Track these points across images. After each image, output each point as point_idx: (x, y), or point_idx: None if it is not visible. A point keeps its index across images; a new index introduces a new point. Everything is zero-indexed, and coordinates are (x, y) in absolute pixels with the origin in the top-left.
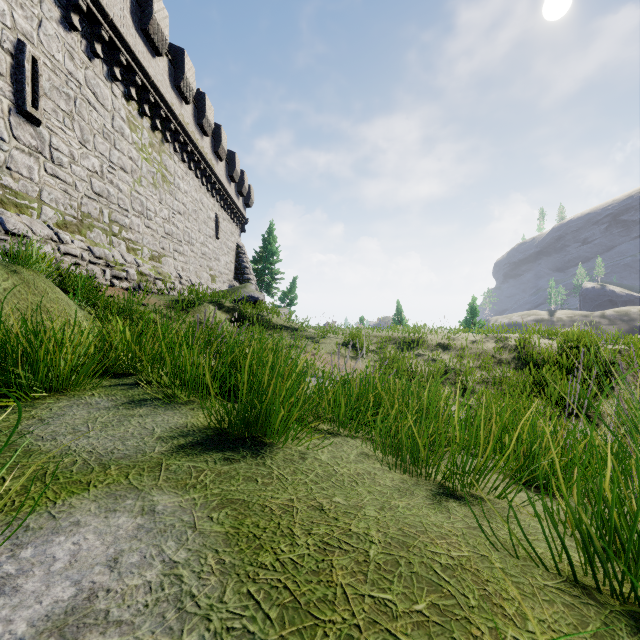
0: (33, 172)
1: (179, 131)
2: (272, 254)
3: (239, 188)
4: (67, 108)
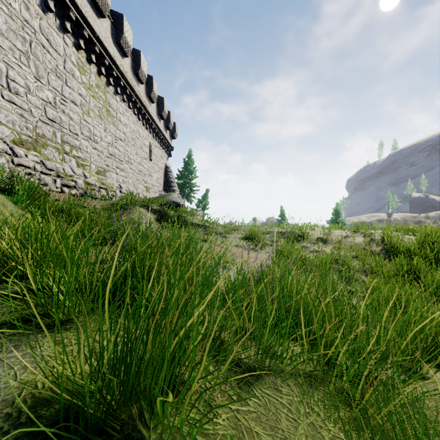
0: None
1: (120, 77)
2: (191, 172)
3: (167, 124)
4: (23, 48)
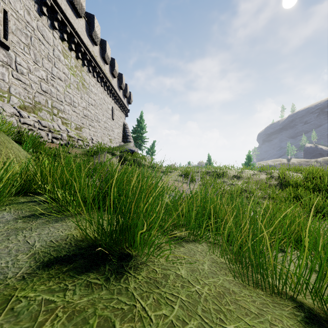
0: (5, 76)
1: (91, 60)
2: (142, 128)
3: (124, 93)
4: (26, 42)
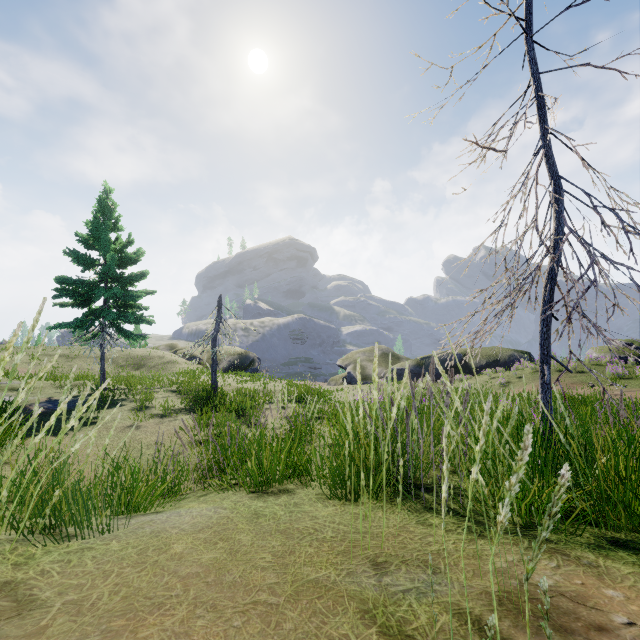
0: None
1: None
2: None
3: None
4: None
